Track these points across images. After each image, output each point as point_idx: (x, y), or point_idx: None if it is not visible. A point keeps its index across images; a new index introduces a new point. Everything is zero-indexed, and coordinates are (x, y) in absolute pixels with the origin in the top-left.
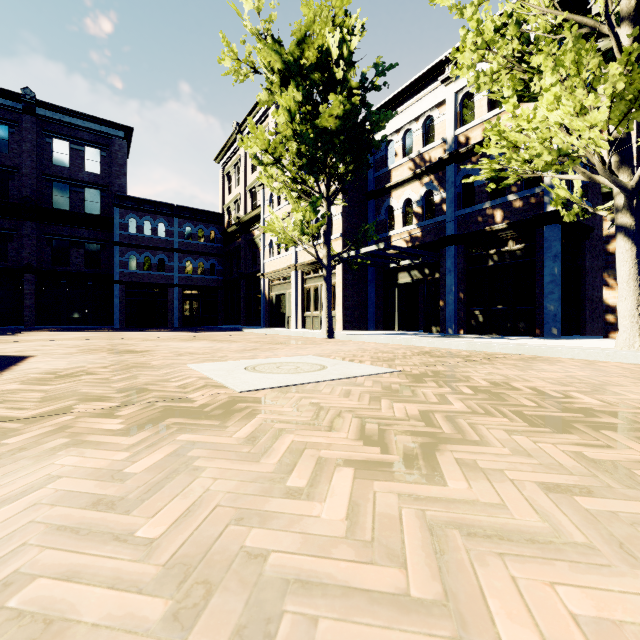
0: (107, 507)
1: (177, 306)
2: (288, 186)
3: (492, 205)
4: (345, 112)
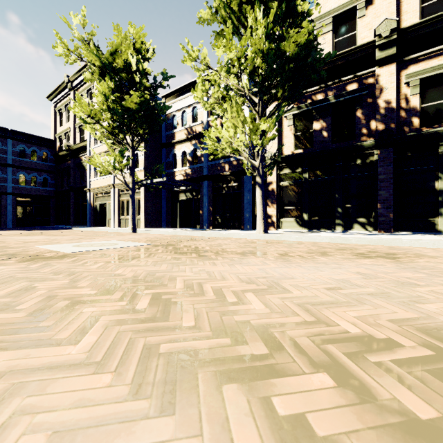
0: (27, 271)
1: (11, 210)
2: (106, 136)
3: (224, 161)
4: (141, 101)
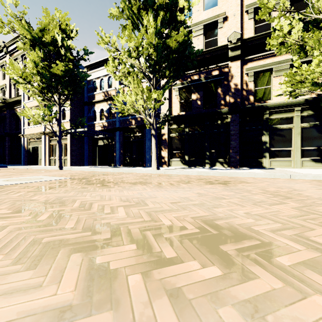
0: None
1: None
2: (37, 93)
3: (131, 118)
4: (66, 69)
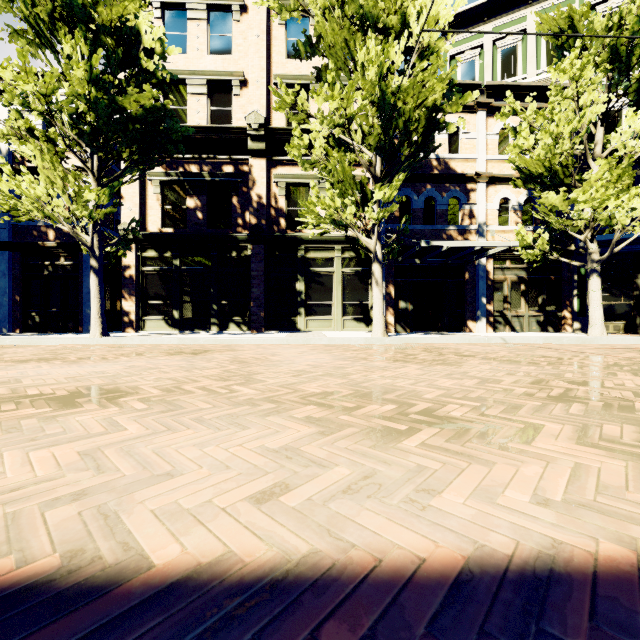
0: None
1: None
2: None
3: (46, 224)
4: None
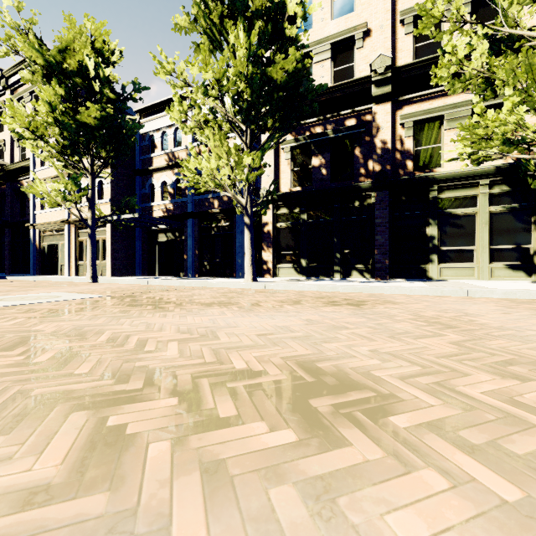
0: None
1: None
2: (55, 156)
3: (213, 197)
4: (102, 116)
